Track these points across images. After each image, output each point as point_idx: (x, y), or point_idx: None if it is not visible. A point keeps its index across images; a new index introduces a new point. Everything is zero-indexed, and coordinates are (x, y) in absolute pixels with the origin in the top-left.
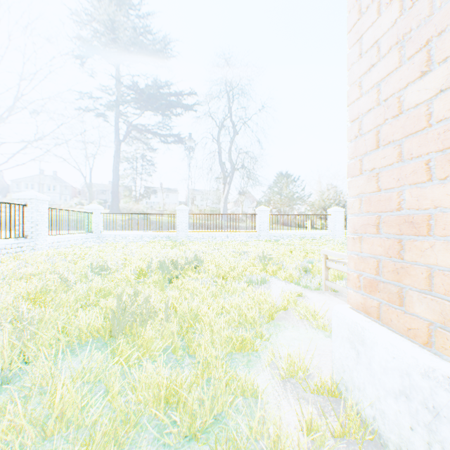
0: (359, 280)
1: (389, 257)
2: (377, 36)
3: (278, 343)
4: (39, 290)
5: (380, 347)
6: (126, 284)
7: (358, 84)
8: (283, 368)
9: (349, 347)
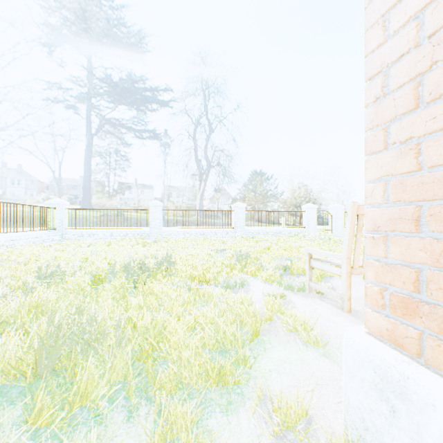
0: (383, 297)
1: (440, 267)
2: None
3: (265, 370)
4: None
5: (441, 414)
6: (79, 292)
7: (382, 24)
8: (277, 418)
9: (377, 397)
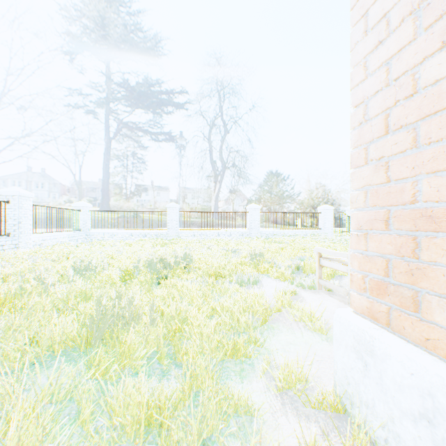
0: (364, 282)
1: (401, 256)
2: (387, 8)
3: (273, 348)
4: (14, 293)
5: (393, 360)
6: (111, 284)
7: (363, 65)
8: (280, 379)
9: (355, 357)
